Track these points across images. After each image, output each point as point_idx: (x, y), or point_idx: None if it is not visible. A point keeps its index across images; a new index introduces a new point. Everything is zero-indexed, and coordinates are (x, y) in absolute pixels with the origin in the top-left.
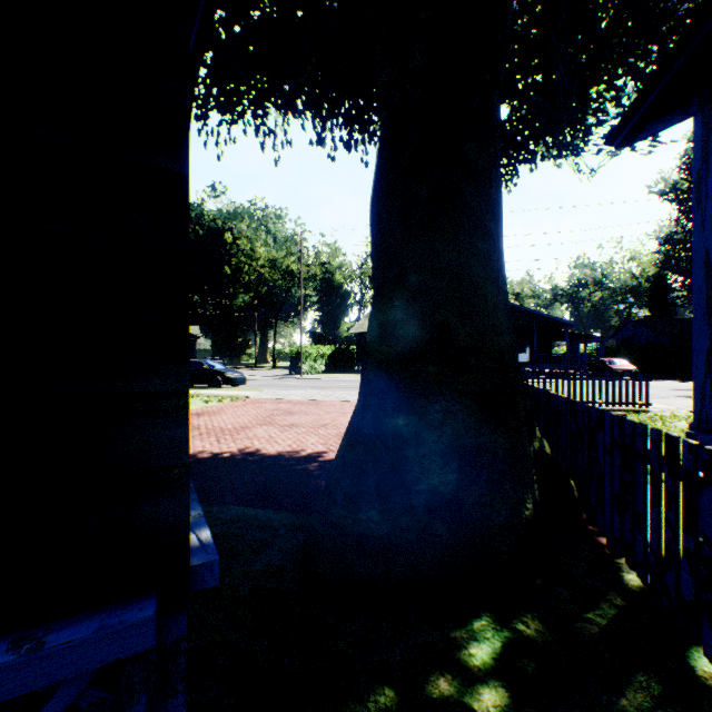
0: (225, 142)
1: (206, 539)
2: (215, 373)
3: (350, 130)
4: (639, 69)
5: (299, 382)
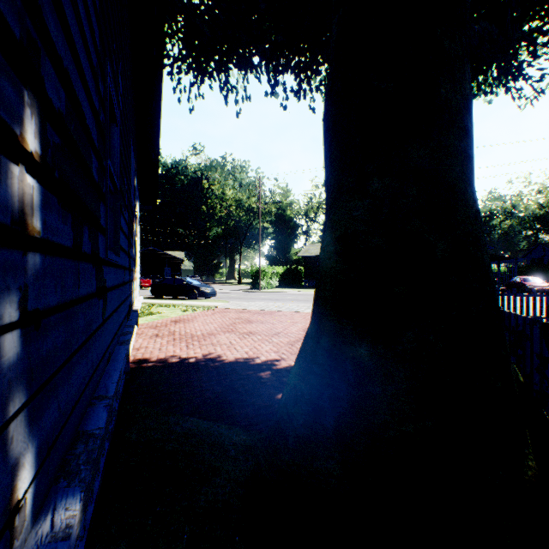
0: (195, 98)
1: None
2: (192, 287)
3: (299, 80)
4: None
5: (258, 295)
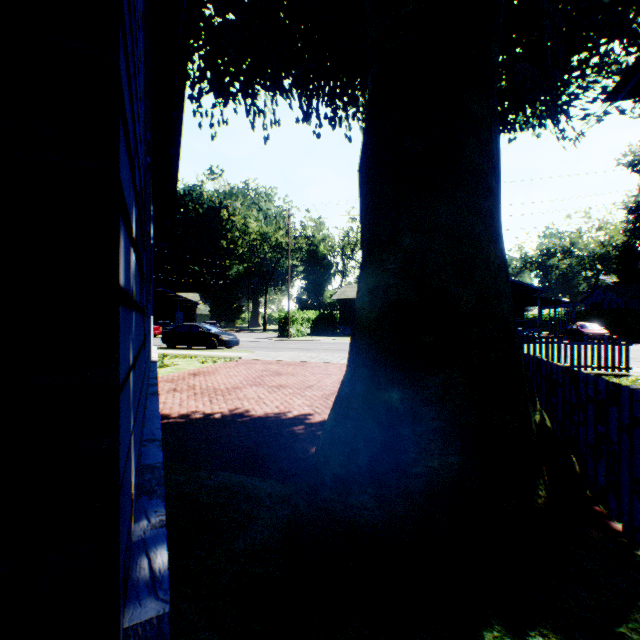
0: (218, 123)
1: (160, 568)
2: (211, 336)
3: (335, 107)
4: (629, 29)
5: (287, 344)
